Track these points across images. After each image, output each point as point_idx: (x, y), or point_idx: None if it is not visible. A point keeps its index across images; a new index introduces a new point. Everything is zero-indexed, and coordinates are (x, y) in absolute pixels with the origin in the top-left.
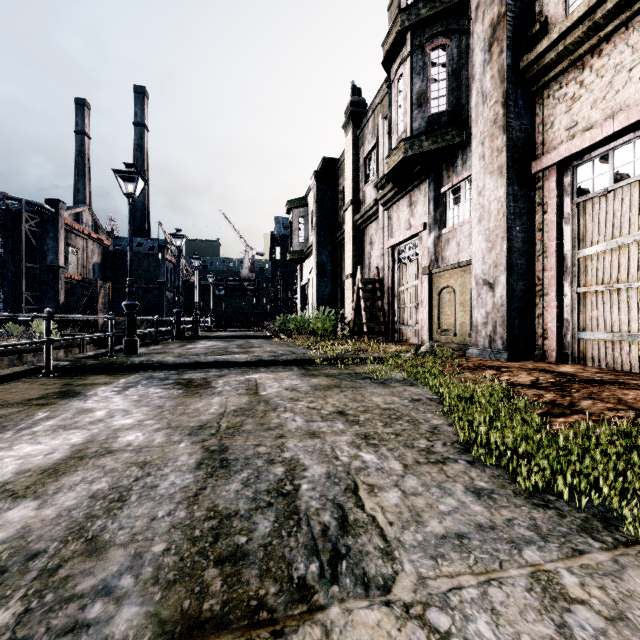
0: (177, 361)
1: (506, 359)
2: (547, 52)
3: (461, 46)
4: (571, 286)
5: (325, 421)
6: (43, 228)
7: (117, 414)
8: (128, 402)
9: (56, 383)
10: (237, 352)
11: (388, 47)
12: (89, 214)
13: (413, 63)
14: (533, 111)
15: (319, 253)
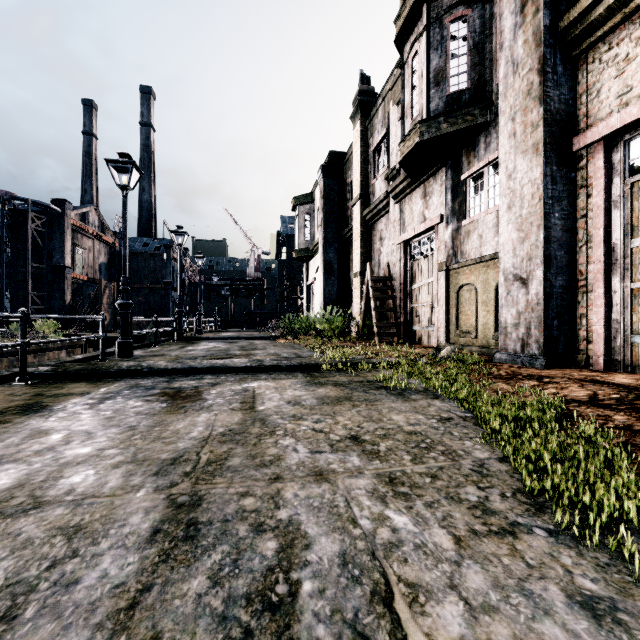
0: (169, 366)
1: (544, 366)
2: (594, 6)
3: (484, 16)
4: (622, 281)
5: (335, 452)
6: (49, 228)
7: (76, 438)
8: (97, 420)
9: (26, 393)
10: (238, 355)
11: (401, 22)
12: (95, 214)
13: (430, 37)
14: (574, 79)
15: (326, 250)
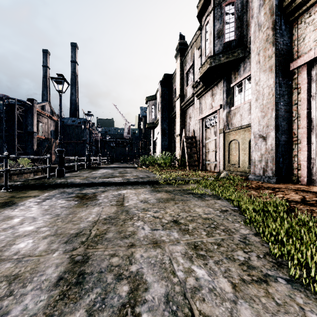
0: (81, 182)
1: (275, 182)
2: None
3: (243, 2)
4: (316, 138)
5: (165, 230)
6: (26, 113)
7: (26, 221)
8: (39, 211)
9: (6, 196)
10: (117, 176)
11: (200, 6)
12: (49, 106)
13: (215, 14)
14: (291, 32)
15: (162, 123)
